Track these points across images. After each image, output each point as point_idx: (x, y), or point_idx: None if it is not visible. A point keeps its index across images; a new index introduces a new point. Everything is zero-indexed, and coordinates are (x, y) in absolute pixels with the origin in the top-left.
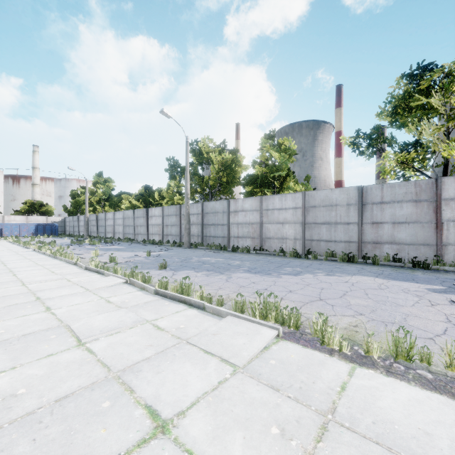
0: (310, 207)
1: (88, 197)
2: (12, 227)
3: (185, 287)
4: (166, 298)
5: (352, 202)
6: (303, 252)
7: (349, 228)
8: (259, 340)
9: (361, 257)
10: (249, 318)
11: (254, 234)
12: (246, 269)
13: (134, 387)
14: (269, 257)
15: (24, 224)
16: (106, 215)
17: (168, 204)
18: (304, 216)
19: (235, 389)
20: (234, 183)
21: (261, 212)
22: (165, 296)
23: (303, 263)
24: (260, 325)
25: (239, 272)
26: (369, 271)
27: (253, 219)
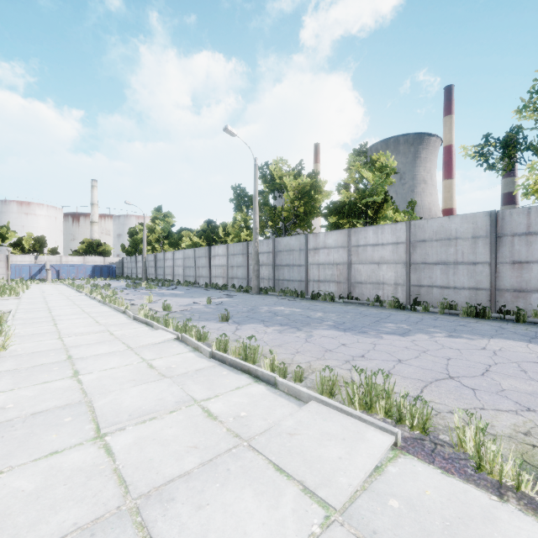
0: (417, 242)
1: (146, 235)
2: (69, 268)
3: (249, 350)
4: (224, 364)
5: (481, 234)
6: (407, 301)
7: (476, 270)
8: (364, 452)
9: (495, 310)
10: (345, 409)
11: (339, 278)
12: (331, 324)
13: None
14: (360, 307)
15: (81, 265)
16: (165, 254)
17: (234, 241)
18: (409, 254)
19: None
20: (313, 214)
21: (349, 249)
22: (223, 362)
23: (410, 317)
24: (363, 423)
25: (323, 328)
26: (514, 333)
27: (338, 258)
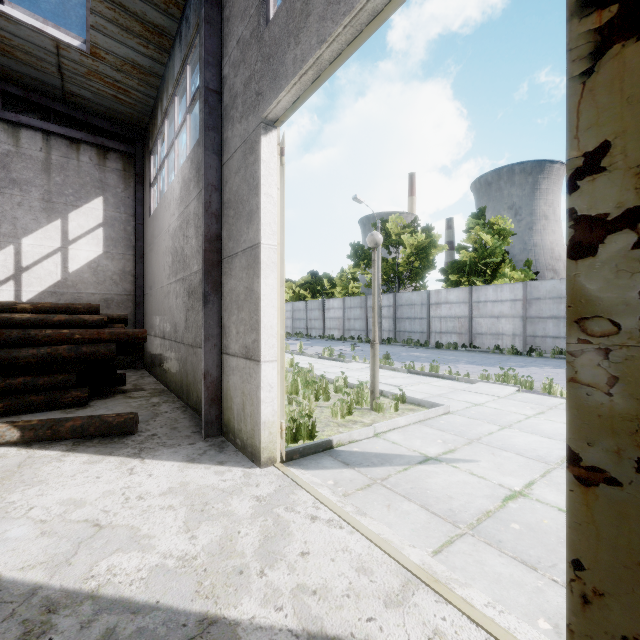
0: (533, 300)
1: None
2: None
3: (433, 368)
4: (419, 375)
5: None
6: (523, 349)
7: None
8: (507, 390)
9: None
10: (496, 382)
11: (461, 330)
12: (467, 362)
13: (451, 398)
14: (483, 353)
15: None
16: None
17: (342, 293)
18: (525, 309)
19: (503, 401)
20: (428, 269)
21: (470, 304)
22: (418, 374)
23: (526, 359)
24: (505, 386)
25: (462, 364)
26: None
27: (460, 312)
